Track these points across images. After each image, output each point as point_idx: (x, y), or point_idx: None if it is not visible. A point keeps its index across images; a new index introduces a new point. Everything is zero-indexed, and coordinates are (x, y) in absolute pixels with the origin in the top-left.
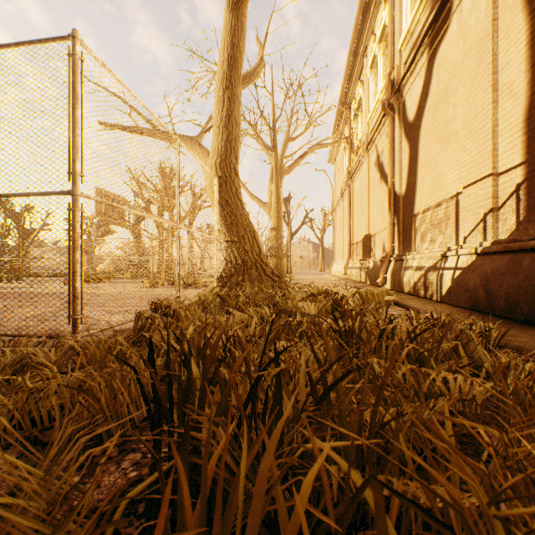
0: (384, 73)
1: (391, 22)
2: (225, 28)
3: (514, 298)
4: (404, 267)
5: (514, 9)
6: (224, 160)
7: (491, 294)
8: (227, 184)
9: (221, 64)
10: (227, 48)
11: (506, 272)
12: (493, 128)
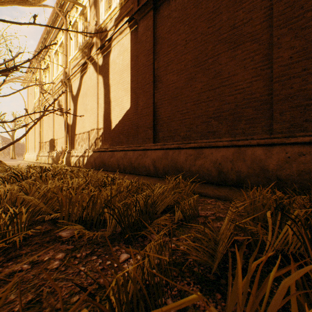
0: (63, 63)
1: (66, 45)
2: None
3: (100, 164)
4: (71, 156)
5: (102, 84)
6: None
7: (96, 163)
8: None
9: None
10: None
11: (99, 157)
12: (97, 115)
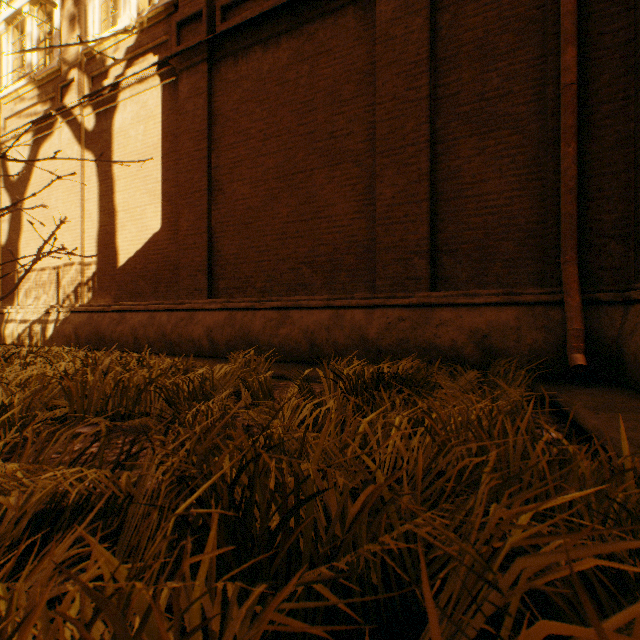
0: None
1: None
2: None
3: (91, 337)
4: (7, 321)
5: (93, 171)
6: None
7: (80, 337)
8: None
9: None
10: None
11: (87, 324)
12: (82, 234)
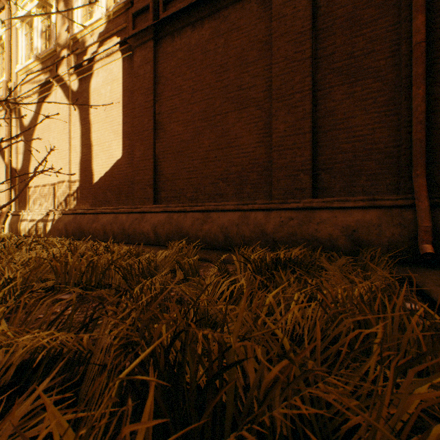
0: (1, 72)
1: (9, 46)
2: None
3: (75, 231)
4: (21, 220)
5: (77, 118)
6: None
7: (68, 231)
8: None
9: None
10: None
11: (73, 222)
12: (70, 161)
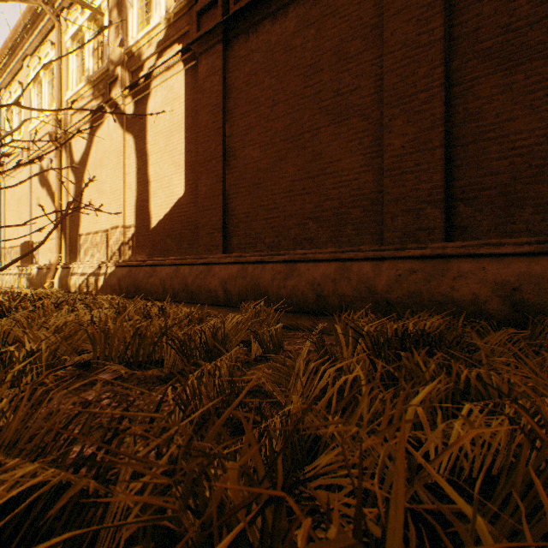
0: (52, 102)
1: (59, 70)
2: None
3: (130, 287)
4: (72, 274)
5: (132, 150)
6: None
7: (122, 287)
8: None
9: None
10: None
11: (127, 276)
12: (124, 202)
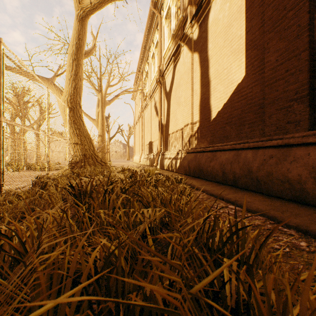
0: (158, 64)
1: (160, 42)
2: (74, 29)
3: (195, 169)
4: (164, 158)
5: (197, 63)
6: (73, 98)
7: (190, 168)
8: (75, 111)
9: (71, 46)
10: (76, 39)
11: (193, 160)
12: (192, 105)
